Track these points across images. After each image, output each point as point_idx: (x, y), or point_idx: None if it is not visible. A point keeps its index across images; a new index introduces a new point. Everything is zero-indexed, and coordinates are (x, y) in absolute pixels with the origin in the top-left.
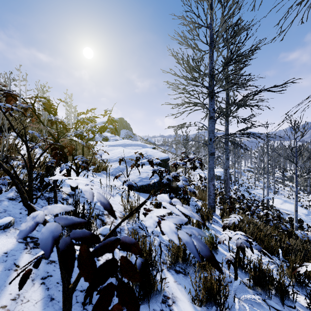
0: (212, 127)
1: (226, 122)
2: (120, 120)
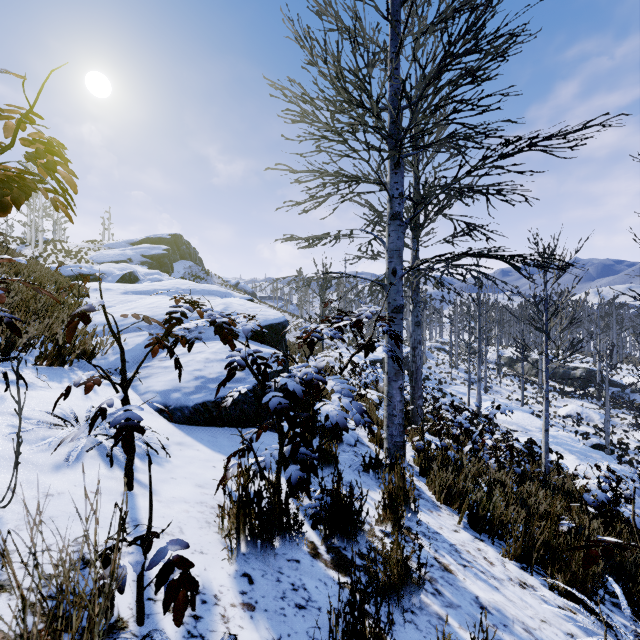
0: (397, 240)
1: (415, 242)
2: (173, 240)
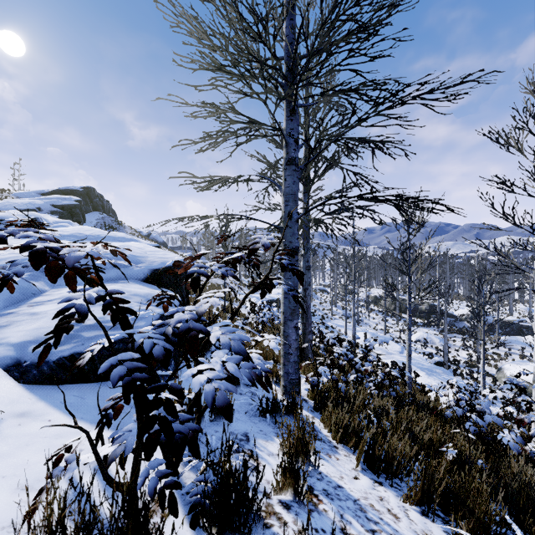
0: (293, 184)
1: (306, 196)
2: (86, 192)
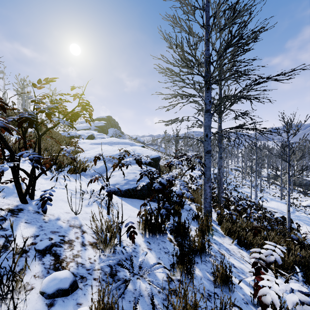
0: (208, 121)
1: (219, 119)
2: (108, 119)
